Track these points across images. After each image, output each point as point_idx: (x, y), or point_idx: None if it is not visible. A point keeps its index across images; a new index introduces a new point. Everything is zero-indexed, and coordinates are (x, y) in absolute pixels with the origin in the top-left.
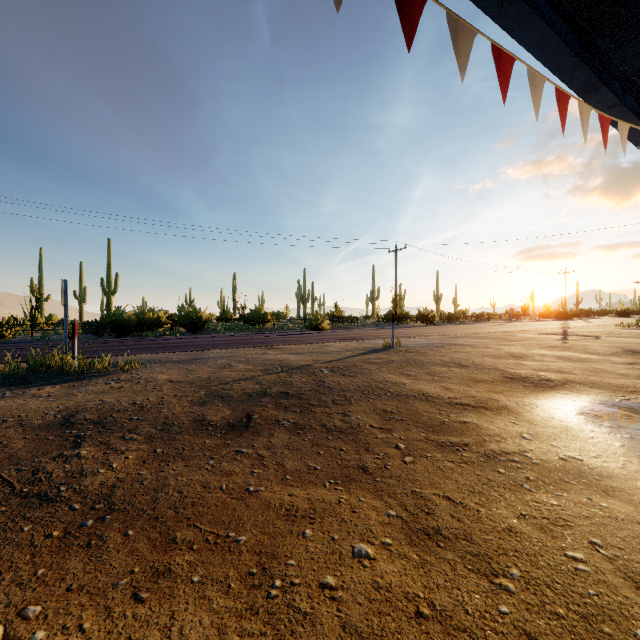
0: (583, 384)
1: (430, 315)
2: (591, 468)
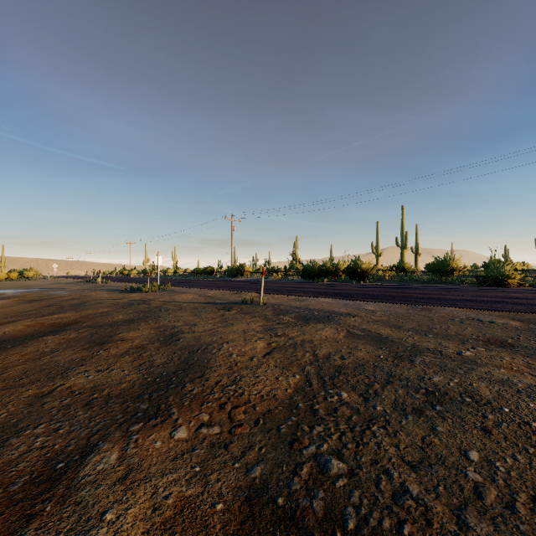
0: (8, 347)
1: None
2: None
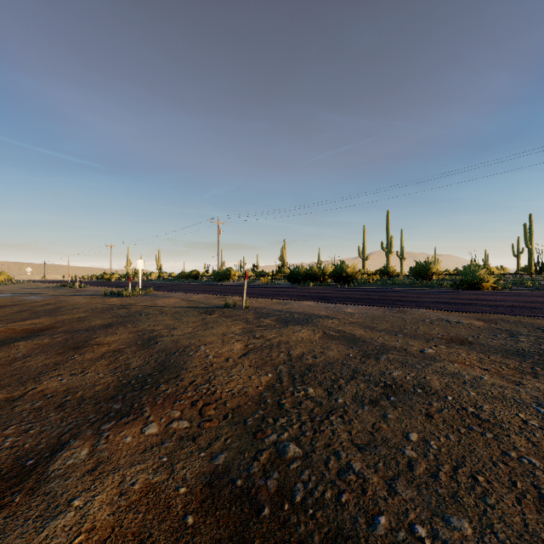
0: None
1: None
2: None
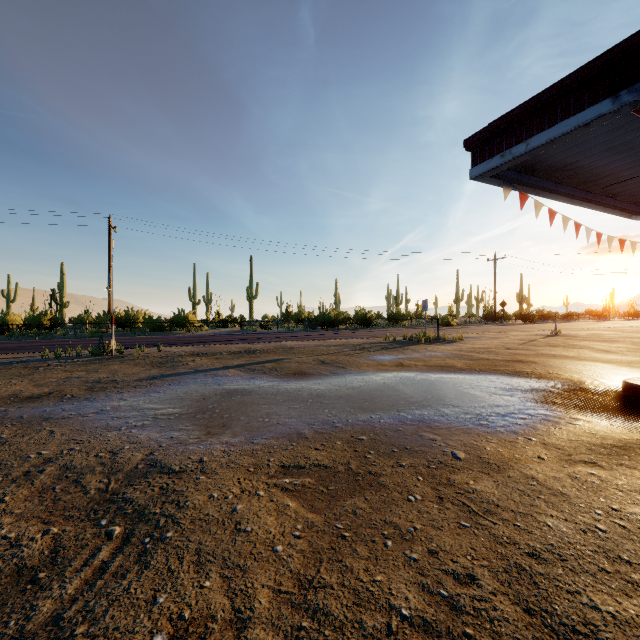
0: None
1: (529, 315)
2: None
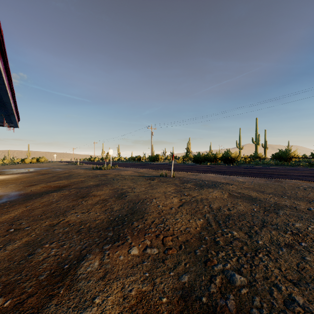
0: (33, 198)
1: None
2: None
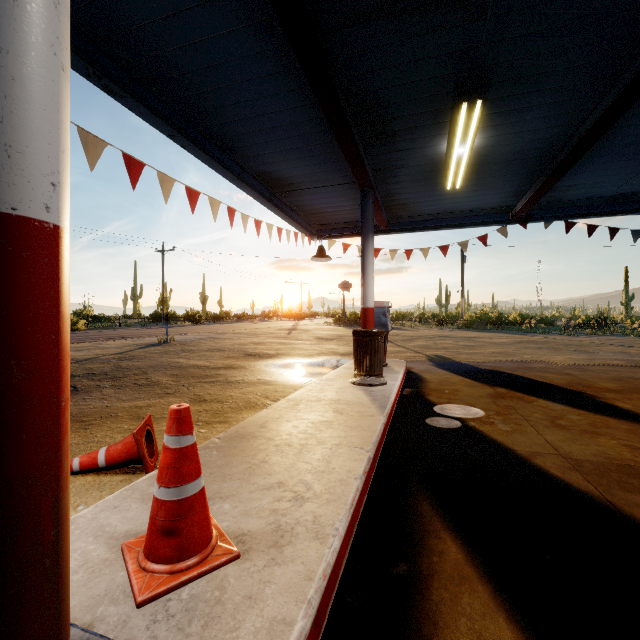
0: (284, 355)
1: (197, 315)
2: (268, 380)
